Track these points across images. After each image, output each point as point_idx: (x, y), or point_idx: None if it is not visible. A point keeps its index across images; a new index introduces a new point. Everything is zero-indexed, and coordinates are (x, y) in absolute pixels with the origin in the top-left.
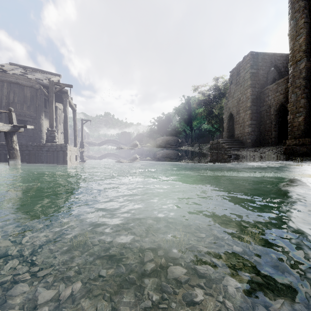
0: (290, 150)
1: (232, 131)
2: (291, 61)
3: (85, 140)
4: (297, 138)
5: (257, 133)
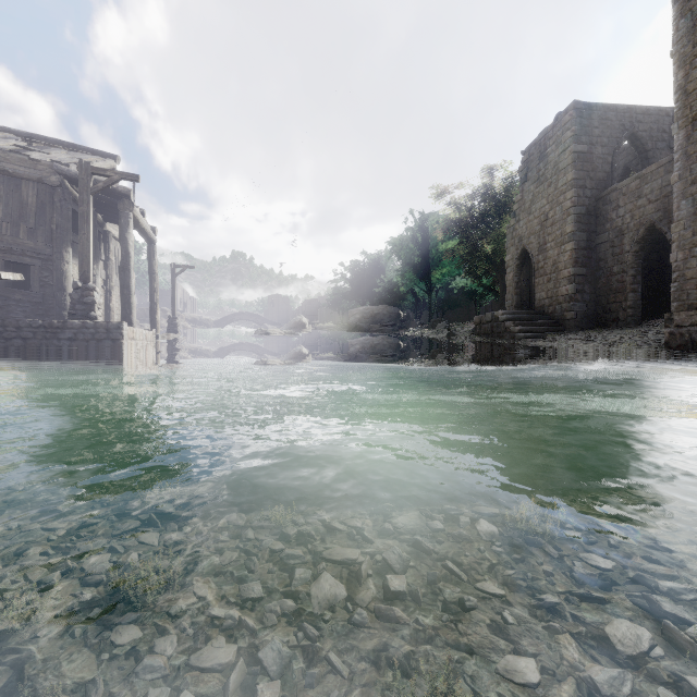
0: (685, 339)
1: (527, 292)
2: (680, 119)
3: (185, 313)
4: (695, 309)
5: (590, 298)
